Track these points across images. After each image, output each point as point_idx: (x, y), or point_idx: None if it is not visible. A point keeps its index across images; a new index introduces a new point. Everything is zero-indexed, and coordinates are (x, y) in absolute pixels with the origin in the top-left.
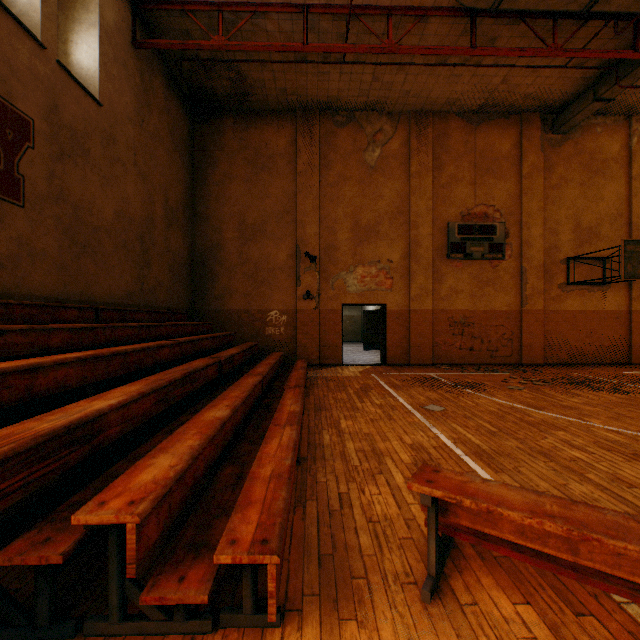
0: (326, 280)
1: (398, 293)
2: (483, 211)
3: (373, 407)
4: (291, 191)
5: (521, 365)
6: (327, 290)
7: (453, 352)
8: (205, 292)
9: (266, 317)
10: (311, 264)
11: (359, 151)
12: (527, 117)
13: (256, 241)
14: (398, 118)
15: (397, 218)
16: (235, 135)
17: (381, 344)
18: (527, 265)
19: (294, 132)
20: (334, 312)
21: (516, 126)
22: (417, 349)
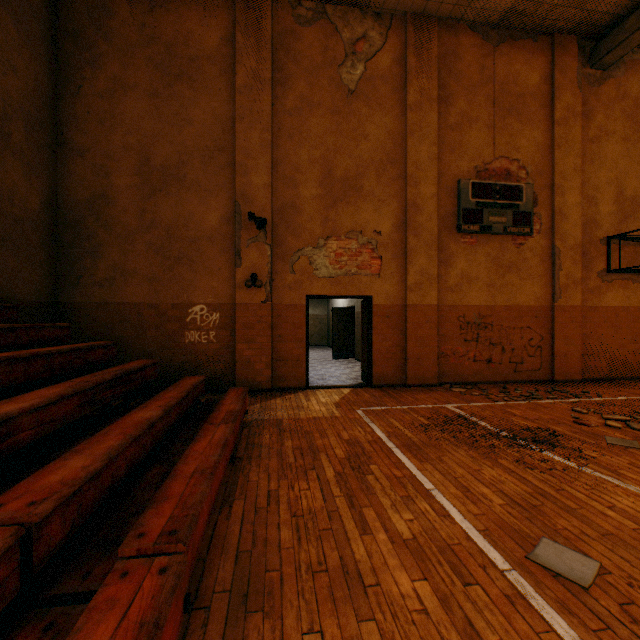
0: (282, 258)
1: (389, 280)
2: (504, 167)
3: (402, 566)
4: (227, 117)
5: (553, 382)
6: (284, 274)
7: (465, 366)
8: (79, 273)
9: (185, 315)
10: (258, 232)
11: (332, 65)
12: (561, 40)
13: (169, 193)
14: (389, 22)
15: (388, 169)
16: (133, 18)
17: (363, 355)
18: (561, 244)
19: (231, 24)
20: (294, 308)
21: (546, 52)
22: (416, 362)
